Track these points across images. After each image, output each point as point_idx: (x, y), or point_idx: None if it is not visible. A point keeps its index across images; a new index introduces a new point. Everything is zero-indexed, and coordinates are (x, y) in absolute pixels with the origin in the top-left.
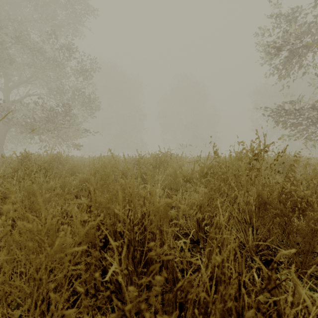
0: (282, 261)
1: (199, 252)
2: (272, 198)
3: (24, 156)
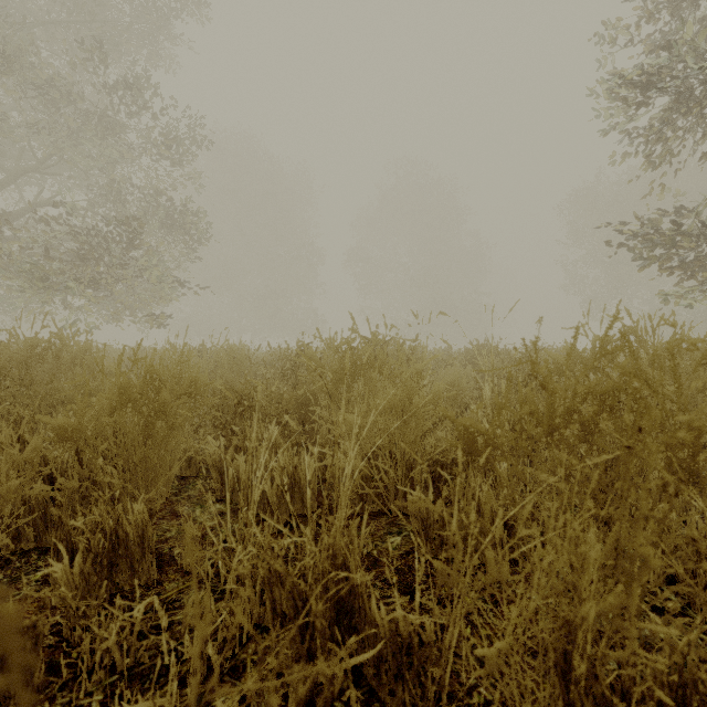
0: None
1: None
2: None
3: None
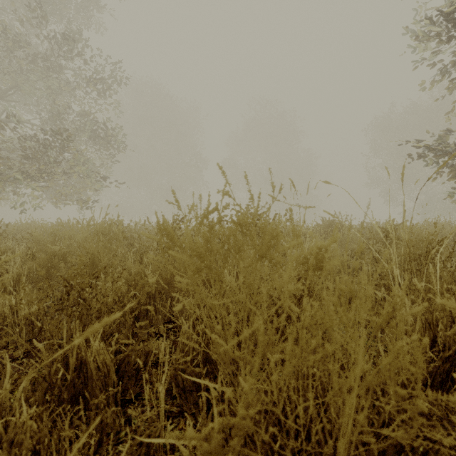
0: None
1: None
2: None
3: None
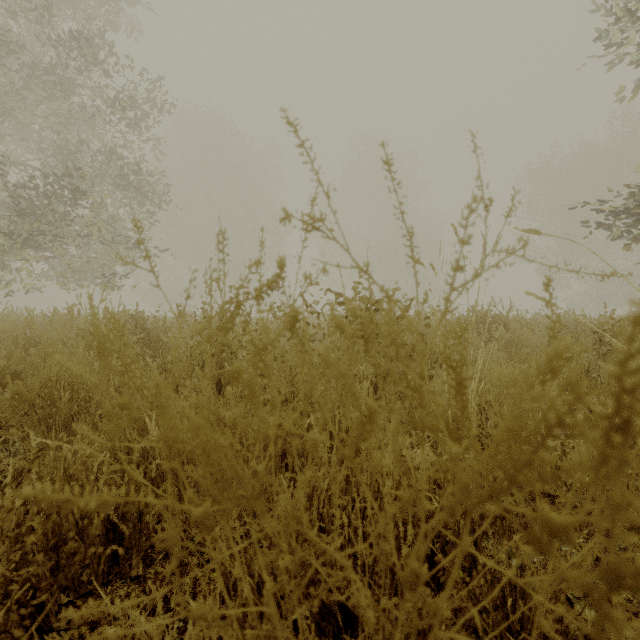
0: None
1: None
2: None
3: None
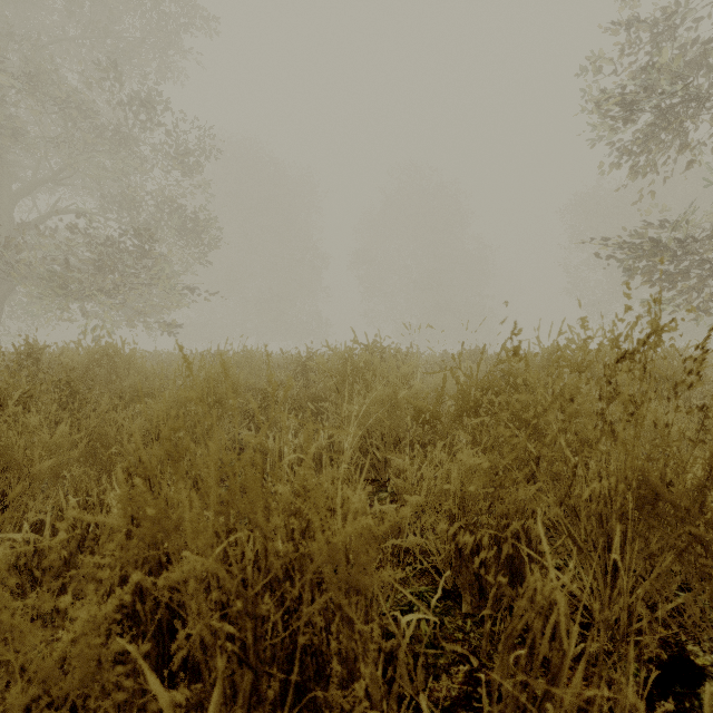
0: (704, 664)
1: (461, 630)
2: (684, 489)
3: (24, 354)
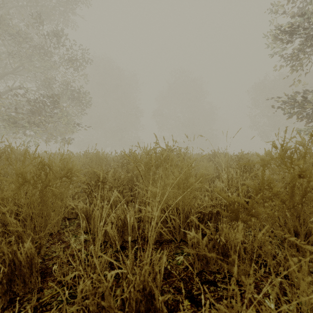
0: None
1: None
2: None
3: None
